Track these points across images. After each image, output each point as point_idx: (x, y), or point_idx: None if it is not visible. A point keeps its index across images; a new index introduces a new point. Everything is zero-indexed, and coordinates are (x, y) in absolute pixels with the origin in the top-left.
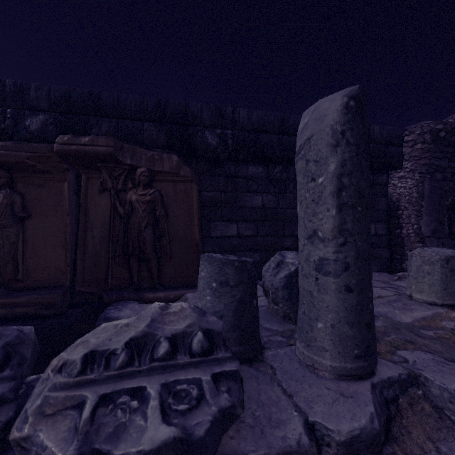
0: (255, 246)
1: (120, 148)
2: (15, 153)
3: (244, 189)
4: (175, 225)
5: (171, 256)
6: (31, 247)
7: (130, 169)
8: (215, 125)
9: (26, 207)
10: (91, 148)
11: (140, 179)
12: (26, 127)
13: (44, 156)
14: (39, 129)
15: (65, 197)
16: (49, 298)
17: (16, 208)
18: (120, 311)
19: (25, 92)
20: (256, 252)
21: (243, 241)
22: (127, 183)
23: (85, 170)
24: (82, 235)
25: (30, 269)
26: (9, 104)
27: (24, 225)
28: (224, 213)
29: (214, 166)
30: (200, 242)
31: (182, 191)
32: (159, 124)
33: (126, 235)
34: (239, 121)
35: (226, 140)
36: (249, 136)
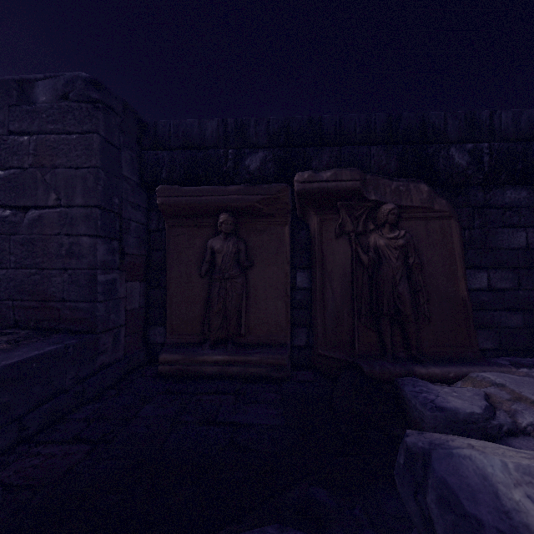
0: (515, 304)
1: (363, 181)
2: (247, 197)
3: (499, 223)
4: (432, 277)
5: (430, 317)
6: (252, 300)
7: (372, 206)
8: (464, 138)
9: (248, 256)
10: (334, 184)
11: (387, 218)
12: (246, 167)
13: (273, 197)
14: (258, 168)
15: (286, 243)
16: (279, 358)
17: (241, 257)
18: (444, 398)
19: (245, 128)
20: (516, 313)
21: (496, 296)
22: (367, 224)
23: (318, 211)
24: (320, 289)
25: (251, 324)
26: (230, 145)
27: (246, 275)
28: (468, 258)
29: (453, 194)
30: (469, 299)
31: (437, 231)
32: (389, 147)
33: (375, 290)
34: (499, 128)
35: (480, 157)
36: (516, 148)
